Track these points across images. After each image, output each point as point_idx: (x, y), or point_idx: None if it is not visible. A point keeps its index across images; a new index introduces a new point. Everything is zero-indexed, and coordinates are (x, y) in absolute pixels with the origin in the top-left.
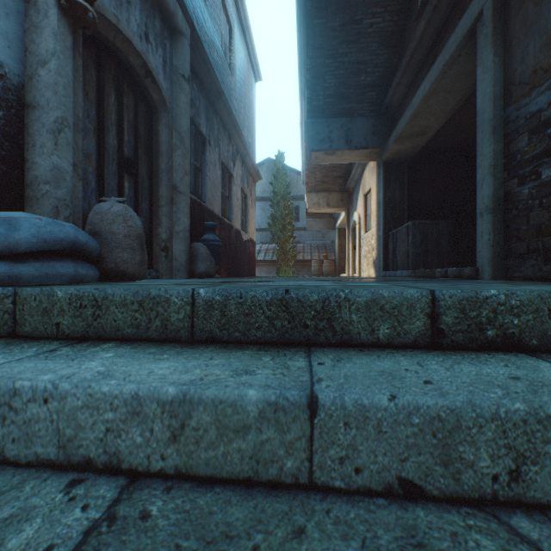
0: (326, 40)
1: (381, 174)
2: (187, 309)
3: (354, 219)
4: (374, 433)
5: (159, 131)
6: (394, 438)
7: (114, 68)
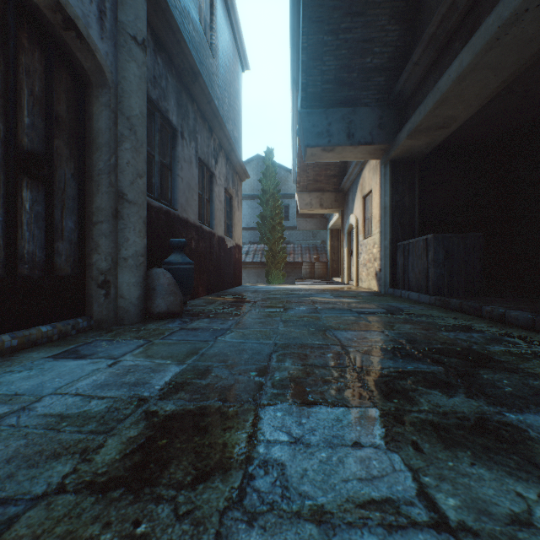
0: (326, 10)
1: (388, 174)
2: None
3: (350, 223)
4: None
5: (95, 113)
6: None
7: None
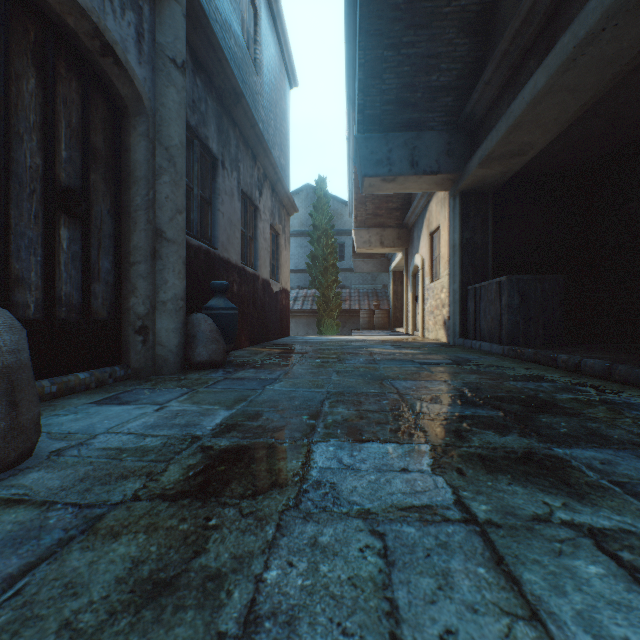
0: (386, 22)
1: (457, 208)
2: None
3: (415, 263)
4: None
5: (132, 144)
6: None
7: (35, 32)
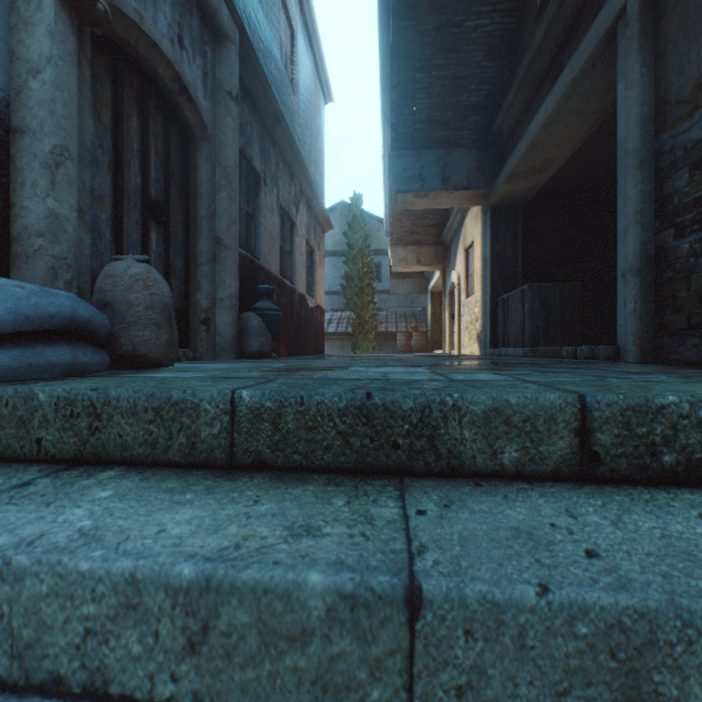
0: (417, 47)
1: (488, 222)
2: (224, 420)
3: (452, 281)
4: (514, 648)
5: (198, 166)
6: (547, 658)
7: (137, 82)
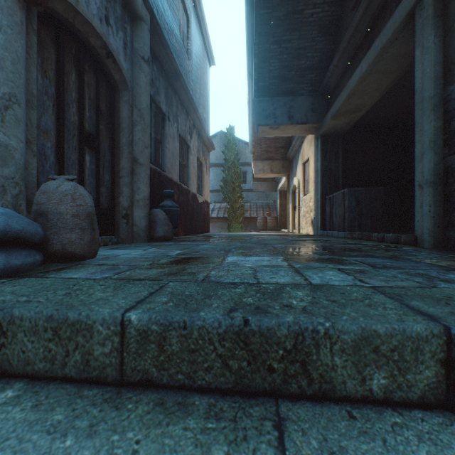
0: (272, 28)
1: (319, 146)
2: (114, 340)
3: (294, 184)
4: None
5: (120, 108)
6: None
7: (75, 48)
